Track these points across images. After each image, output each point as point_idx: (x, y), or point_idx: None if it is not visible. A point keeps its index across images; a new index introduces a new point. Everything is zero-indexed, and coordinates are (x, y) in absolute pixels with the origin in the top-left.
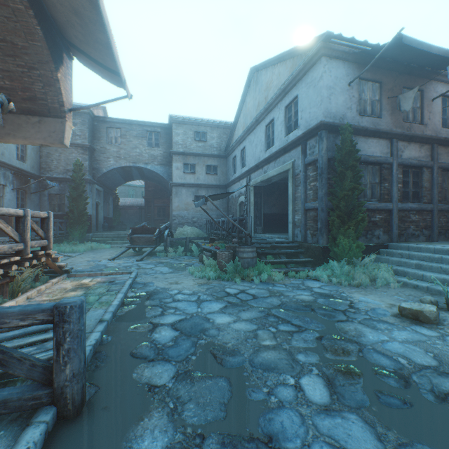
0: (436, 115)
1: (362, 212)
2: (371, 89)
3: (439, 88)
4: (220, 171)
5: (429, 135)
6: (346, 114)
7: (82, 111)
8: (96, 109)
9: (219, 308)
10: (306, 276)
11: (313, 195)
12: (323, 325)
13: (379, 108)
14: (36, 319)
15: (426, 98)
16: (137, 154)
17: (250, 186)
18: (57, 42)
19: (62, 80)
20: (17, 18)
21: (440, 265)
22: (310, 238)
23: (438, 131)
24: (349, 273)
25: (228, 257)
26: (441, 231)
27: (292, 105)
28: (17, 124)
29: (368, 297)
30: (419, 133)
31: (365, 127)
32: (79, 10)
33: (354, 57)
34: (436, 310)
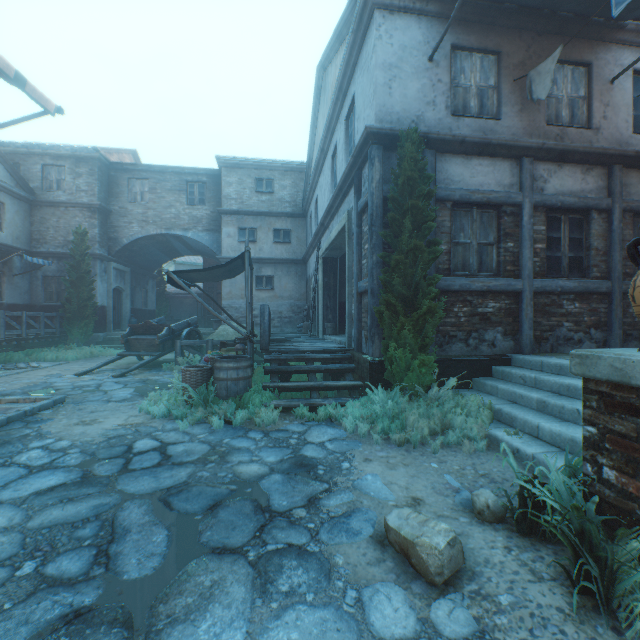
0: (621, 110)
1: (431, 295)
2: (479, 66)
3: (627, 57)
4: (295, 238)
5: (601, 146)
6: (424, 115)
7: (89, 156)
8: (116, 152)
9: (37, 490)
10: (331, 416)
11: (367, 266)
12: (161, 561)
13: (497, 101)
14: None
15: (597, 78)
16: (173, 216)
17: (319, 259)
18: None
19: None
20: None
21: (578, 407)
22: (364, 344)
23: (626, 140)
24: (401, 415)
25: (196, 377)
26: (632, 333)
27: (352, 113)
28: None
29: (388, 475)
30: (579, 144)
31: (460, 135)
32: None
33: (439, 6)
34: (446, 546)
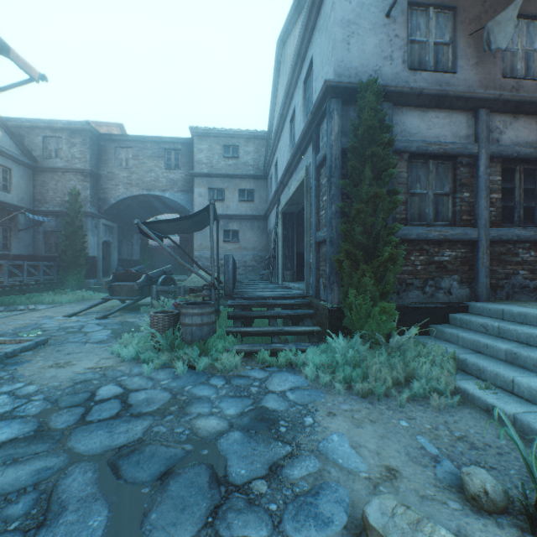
0: None
1: (392, 243)
2: (435, 22)
3: None
4: (258, 197)
5: None
6: (381, 69)
7: (82, 128)
8: (106, 126)
9: None
10: (291, 362)
11: (325, 217)
12: None
13: (453, 55)
14: None
15: None
16: (153, 179)
17: (278, 214)
18: None
19: None
20: None
21: None
22: (322, 291)
23: None
24: (362, 363)
25: (163, 322)
26: None
27: (310, 76)
28: None
29: (355, 435)
30: (536, 95)
31: (418, 88)
32: None
33: None
34: None
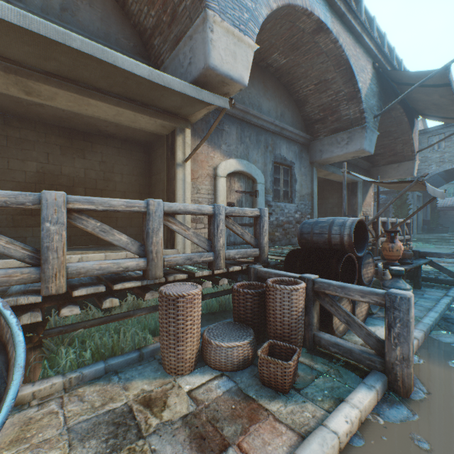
0: None
1: None
2: None
3: None
4: None
5: None
6: None
7: None
8: None
9: None
10: None
11: None
12: None
13: None
14: (452, 257)
15: None
16: None
17: None
18: (411, 116)
19: (413, 136)
20: (394, 120)
21: None
22: None
23: None
24: None
25: None
26: None
27: None
28: (384, 171)
29: None
30: None
31: None
32: (437, 104)
33: None
34: None
